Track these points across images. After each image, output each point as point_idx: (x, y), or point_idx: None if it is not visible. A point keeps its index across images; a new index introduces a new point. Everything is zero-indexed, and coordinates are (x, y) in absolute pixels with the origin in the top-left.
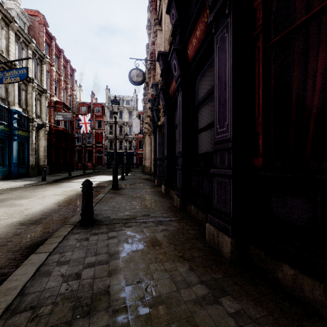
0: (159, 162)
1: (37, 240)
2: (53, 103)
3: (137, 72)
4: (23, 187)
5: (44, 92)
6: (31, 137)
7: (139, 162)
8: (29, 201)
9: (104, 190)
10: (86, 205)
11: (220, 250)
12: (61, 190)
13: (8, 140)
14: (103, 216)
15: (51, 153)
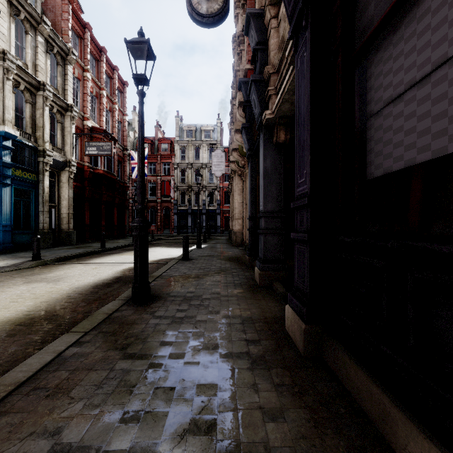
0: (265, 223)
1: None
2: (87, 131)
3: None
4: None
5: (69, 109)
6: (42, 182)
7: (225, 225)
8: None
9: (96, 311)
10: None
11: None
12: (11, 296)
13: None
14: None
15: (85, 210)
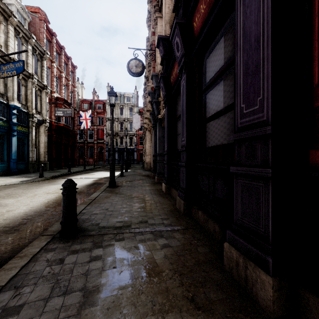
0: (159, 158)
1: (1, 258)
2: (54, 100)
3: (136, 62)
4: (18, 184)
5: (45, 88)
6: (31, 133)
7: (140, 158)
8: (17, 201)
9: (100, 188)
10: (66, 211)
11: (250, 290)
12: (55, 188)
13: (7, 135)
14: (91, 223)
15: (52, 149)
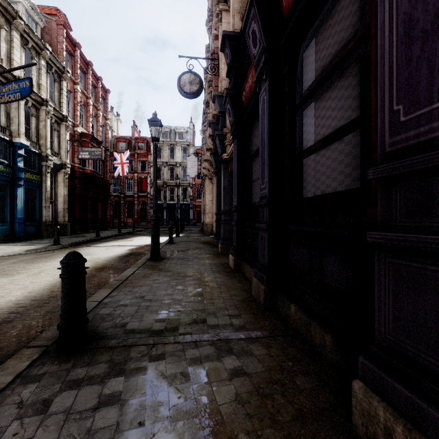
0: (224, 217)
1: None
2: (77, 136)
3: (190, 77)
4: (22, 255)
5: (64, 119)
6: (45, 182)
7: (197, 218)
8: (11, 281)
9: (136, 262)
10: (67, 306)
11: None
12: None
13: (11, 186)
14: (114, 323)
15: (75, 205)
